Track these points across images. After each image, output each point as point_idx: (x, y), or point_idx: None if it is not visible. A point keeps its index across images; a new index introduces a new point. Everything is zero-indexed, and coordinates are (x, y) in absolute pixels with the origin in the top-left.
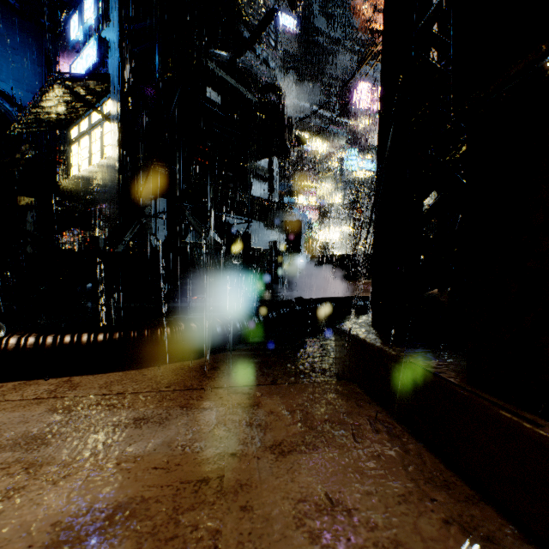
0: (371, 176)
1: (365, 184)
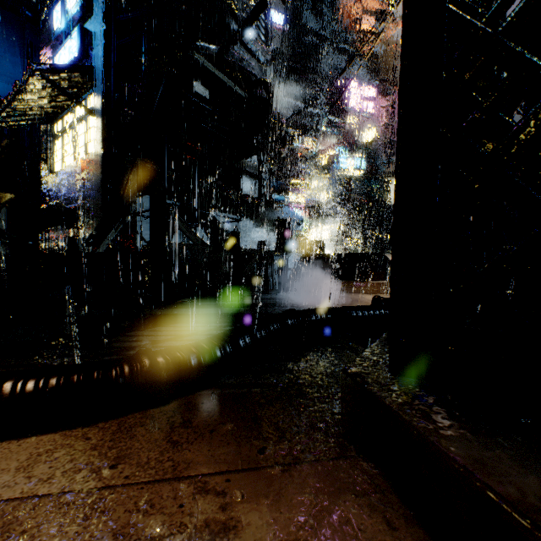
0: (360, 174)
1: (355, 182)
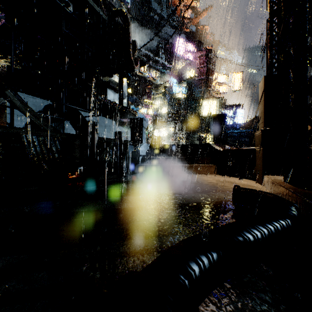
0: (184, 97)
1: (182, 102)
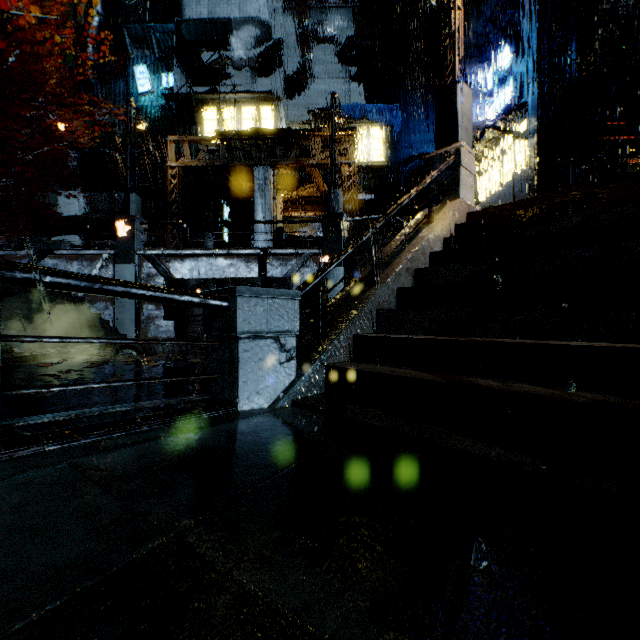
0: None
1: None
